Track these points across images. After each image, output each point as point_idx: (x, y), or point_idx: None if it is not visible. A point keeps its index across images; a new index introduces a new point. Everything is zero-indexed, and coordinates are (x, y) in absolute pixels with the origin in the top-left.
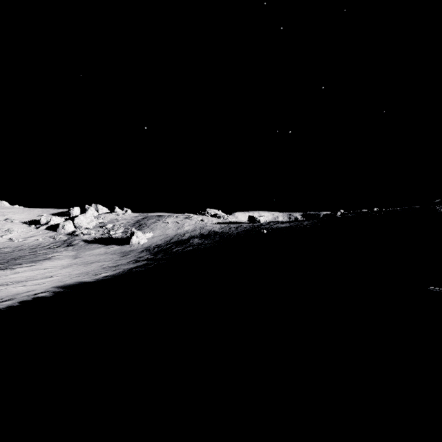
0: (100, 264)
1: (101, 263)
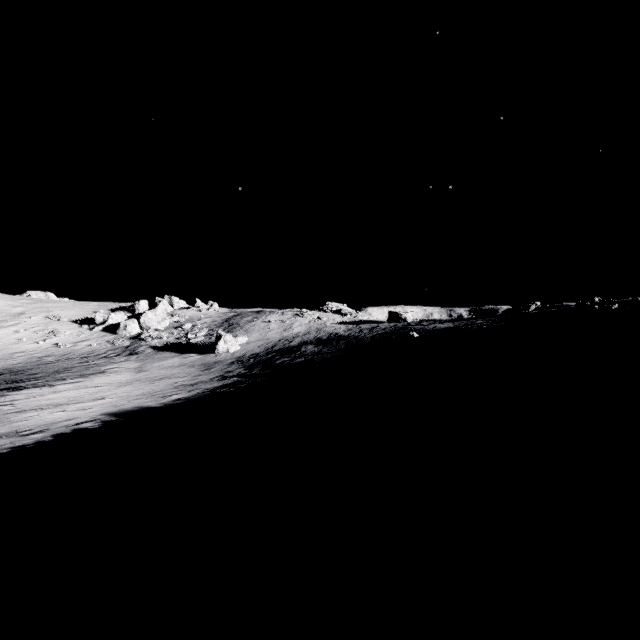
0: (172, 381)
1: (174, 380)
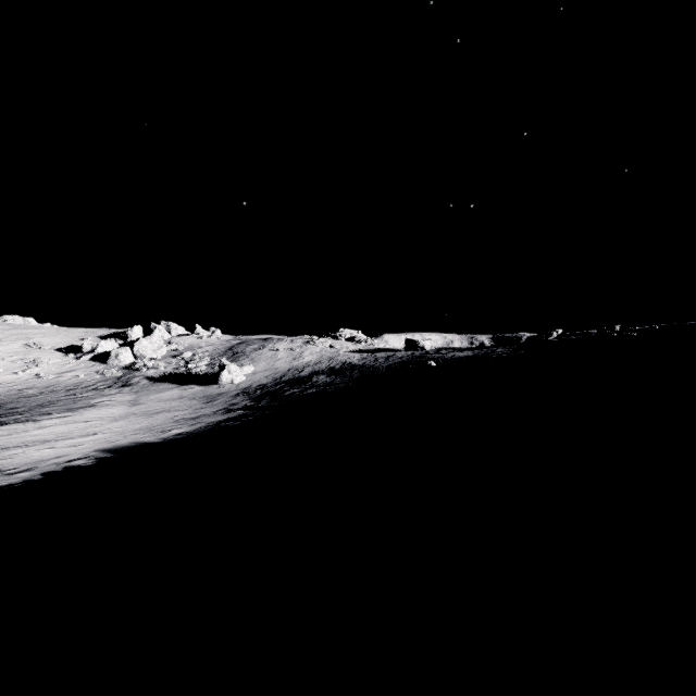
0: (171, 414)
1: (173, 413)
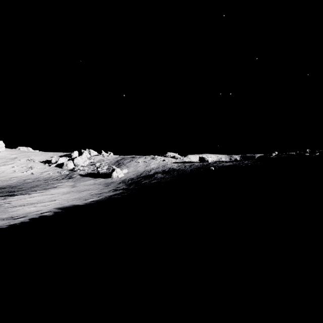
0: (89, 191)
1: (90, 191)
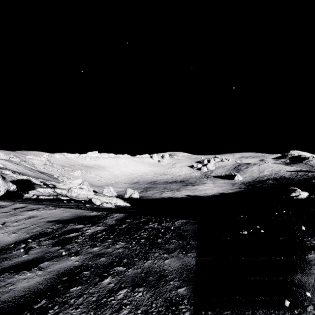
0: (225, 187)
1: (226, 187)
